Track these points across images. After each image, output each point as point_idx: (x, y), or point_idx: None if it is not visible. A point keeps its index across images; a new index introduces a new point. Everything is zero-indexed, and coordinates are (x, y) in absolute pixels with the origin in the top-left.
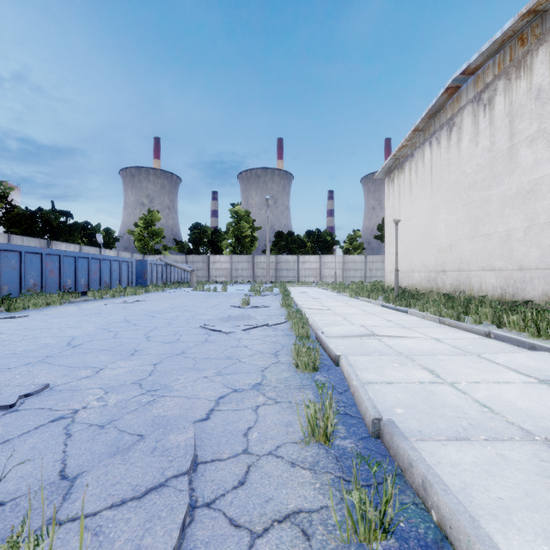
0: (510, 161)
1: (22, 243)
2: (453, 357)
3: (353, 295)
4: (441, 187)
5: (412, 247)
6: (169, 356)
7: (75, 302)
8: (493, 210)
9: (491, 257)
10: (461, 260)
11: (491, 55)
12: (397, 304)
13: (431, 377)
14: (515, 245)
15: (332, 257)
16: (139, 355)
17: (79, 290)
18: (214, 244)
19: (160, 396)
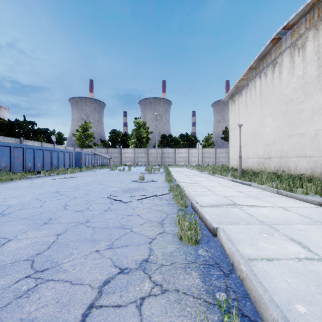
0: (317, 84)
1: (4, 141)
2: (308, 227)
3: (211, 173)
4: (267, 104)
5: (247, 143)
6: (74, 225)
7: (31, 177)
8: (305, 117)
9: (304, 148)
10: (282, 151)
11: (304, 14)
12: (243, 180)
13: (305, 252)
14: (321, 140)
15: (195, 150)
16: (50, 224)
17: (36, 170)
18: (124, 142)
19: (43, 281)
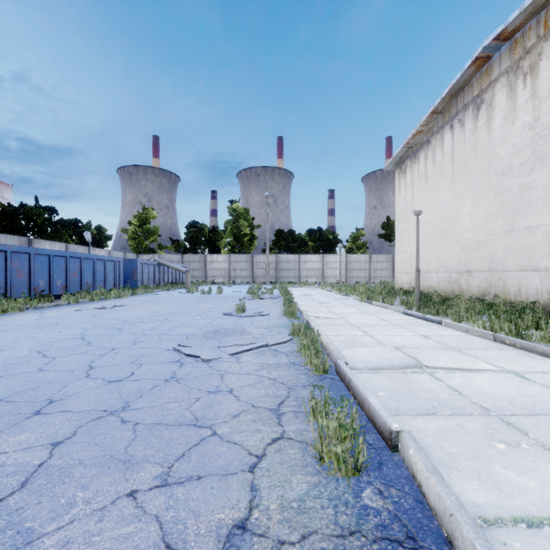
0: None
1: None
2: None
3: (364, 298)
4: (465, 176)
5: (428, 245)
6: (96, 417)
7: (42, 307)
8: (537, 199)
9: (535, 255)
10: (493, 259)
11: (536, 12)
12: (425, 312)
13: None
14: None
15: (334, 256)
16: (46, 415)
17: (54, 293)
18: (211, 243)
19: None
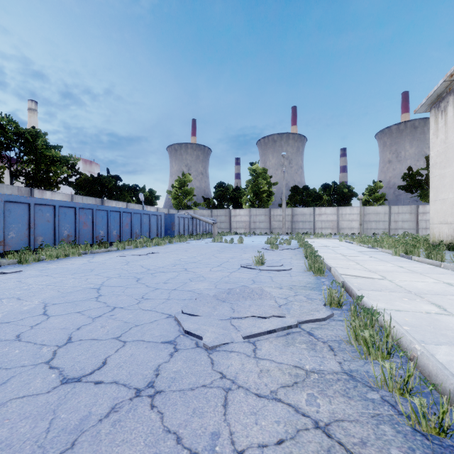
0: None
1: (82, 201)
2: None
3: (399, 252)
4: None
5: None
6: None
7: (97, 252)
8: None
9: None
10: None
11: None
12: None
13: None
14: None
15: (350, 209)
16: None
17: (111, 241)
18: (235, 200)
19: None
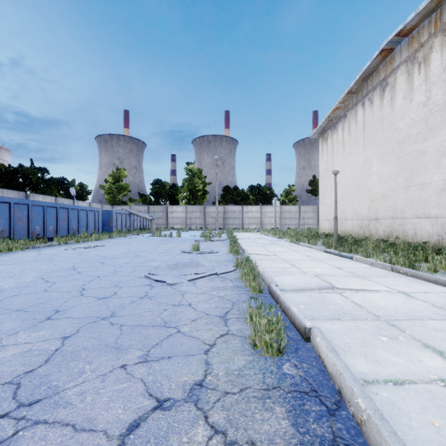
0: None
1: (2, 195)
2: None
3: (294, 240)
4: (374, 143)
5: (344, 198)
6: (92, 321)
7: (39, 247)
8: (429, 161)
9: (427, 205)
10: (395, 209)
11: (428, 14)
12: (340, 250)
13: None
14: None
15: (271, 207)
16: (55, 320)
17: (47, 236)
18: (172, 197)
19: (28, 424)
